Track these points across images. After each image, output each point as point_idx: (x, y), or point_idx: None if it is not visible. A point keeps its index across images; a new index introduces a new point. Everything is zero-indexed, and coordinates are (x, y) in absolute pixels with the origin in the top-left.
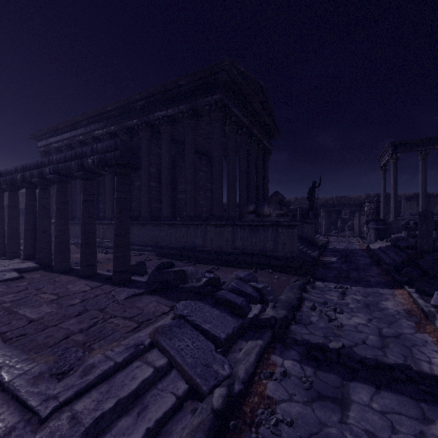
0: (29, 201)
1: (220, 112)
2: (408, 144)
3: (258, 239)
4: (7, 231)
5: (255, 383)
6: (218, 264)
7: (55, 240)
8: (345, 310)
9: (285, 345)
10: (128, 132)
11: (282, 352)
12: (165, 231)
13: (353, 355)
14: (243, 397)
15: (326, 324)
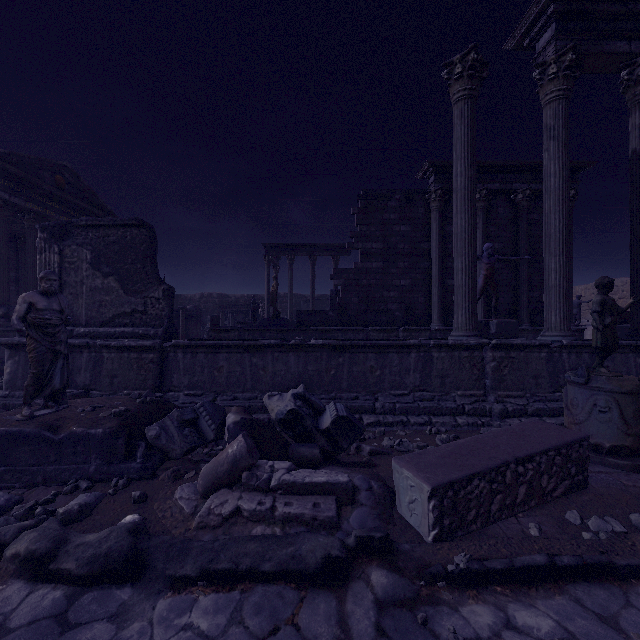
0: None
1: None
2: (279, 248)
3: None
4: None
5: None
6: None
7: None
8: None
9: None
10: None
11: None
12: None
13: None
14: None
15: None
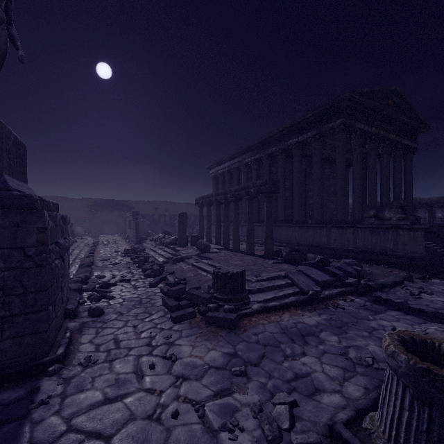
0: (218, 212)
1: (343, 133)
2: None
3: (378, 239)
4: (206, 229)
5: (333, 299)
6: (339, 259)
7: (233, 234)
8: (438, 294)
9: (362, 296)
10: (268, 157)
11: (358, 297)
12: (297, 232)
13: (405, 304)
14: (324, 300)
15: (406, 295)
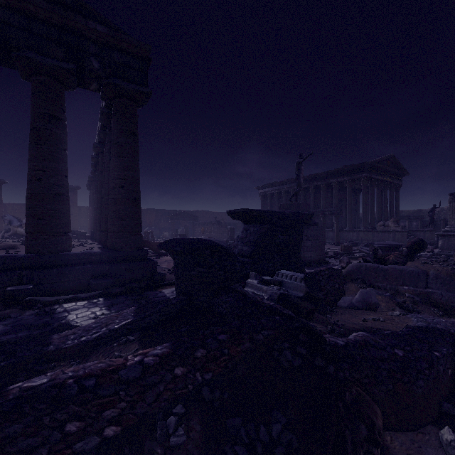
0: None
1: (366, 181)
2: None
3: (385, 237)
4: None
5: None
6: None
7: None
8: None
9: None
10: (314, 187)
11: None
12: None
13: None
14: None
15: None
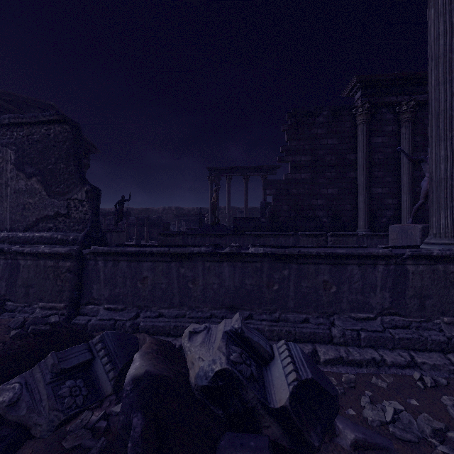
0: None
1: None
2: (219, 170)
3: None
4: None
5: None
6: None
7: None
8: None
9: None
10: None
11: None
12: None
13: None
14: None
15: None
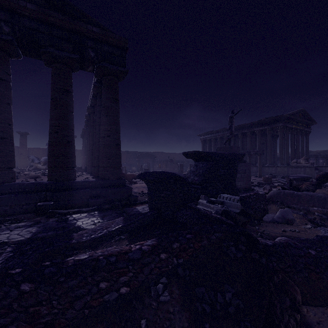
0: None
1: (282, 129)
2: None
3: (297, 171)
4: None
5: None
6: None
7: None
8: None
9: None
10: (241, 134)
11: None
12: None
13: None
14: None
15: None
